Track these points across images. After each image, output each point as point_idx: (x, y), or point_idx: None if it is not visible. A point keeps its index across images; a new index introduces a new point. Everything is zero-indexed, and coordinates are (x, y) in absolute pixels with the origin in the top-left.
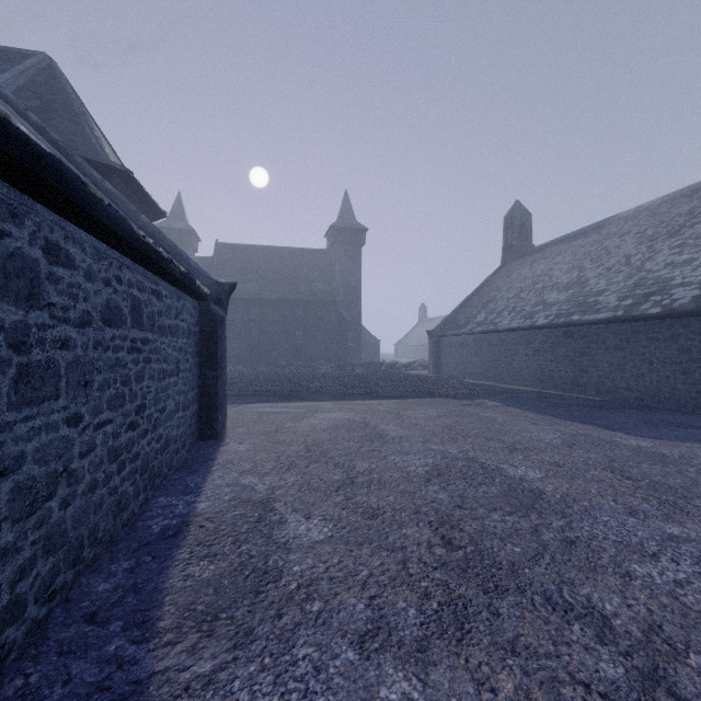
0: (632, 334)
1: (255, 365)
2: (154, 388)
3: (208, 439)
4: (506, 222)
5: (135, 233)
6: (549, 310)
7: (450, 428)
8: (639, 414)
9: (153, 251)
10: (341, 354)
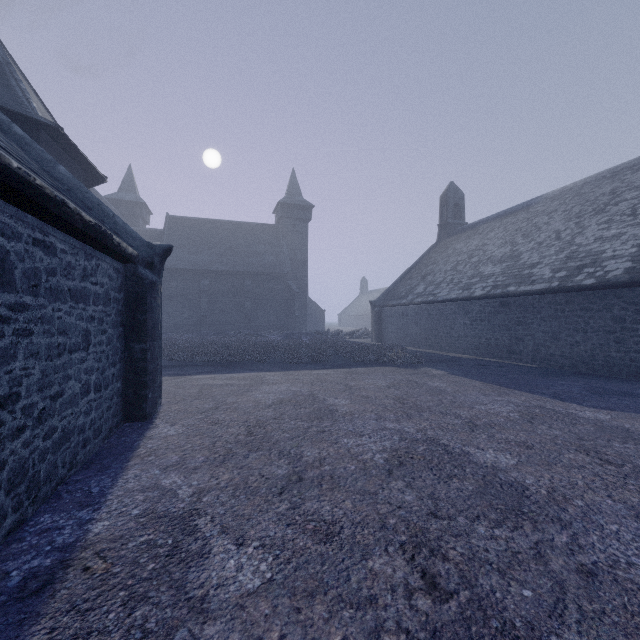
0: (567, 304)
1: (205, 334)
2: (40, 369)
3: (135, 421)
4: (442, 201)
5: None
6: (485, 282)
7: (402, 401)
8: (579, 382)
9: (23, 181)
10: (288, 323)
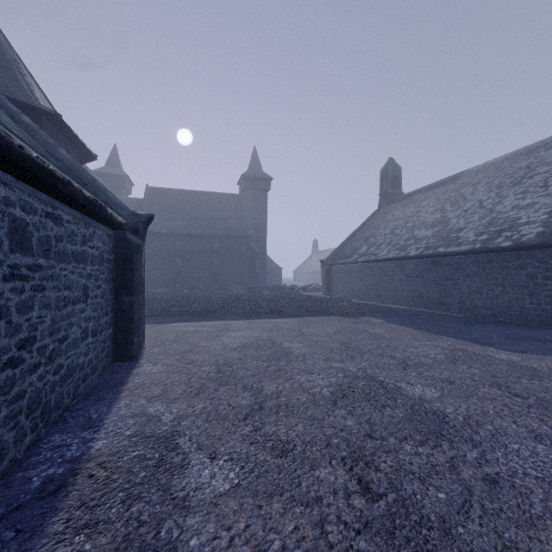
0: (488, 263)
1: (179, 288)
2: (50, 317)
3: (124, 361)
4: (382, 174)
5: (4, 140)
6: (419, 244)
7: (346, 345)
8: (497, 329)
9: (40, 167)
10: (250, 279)
